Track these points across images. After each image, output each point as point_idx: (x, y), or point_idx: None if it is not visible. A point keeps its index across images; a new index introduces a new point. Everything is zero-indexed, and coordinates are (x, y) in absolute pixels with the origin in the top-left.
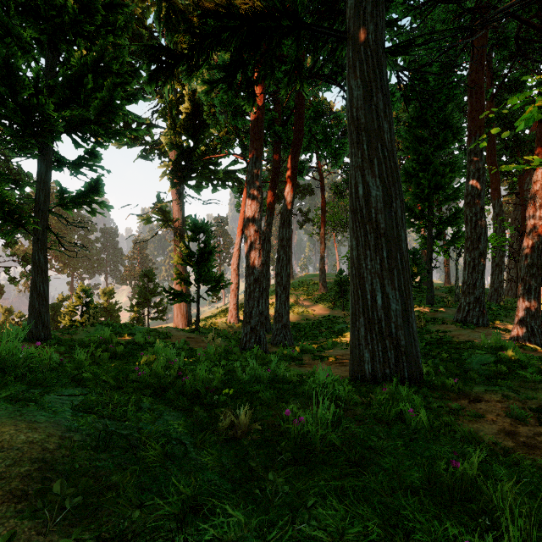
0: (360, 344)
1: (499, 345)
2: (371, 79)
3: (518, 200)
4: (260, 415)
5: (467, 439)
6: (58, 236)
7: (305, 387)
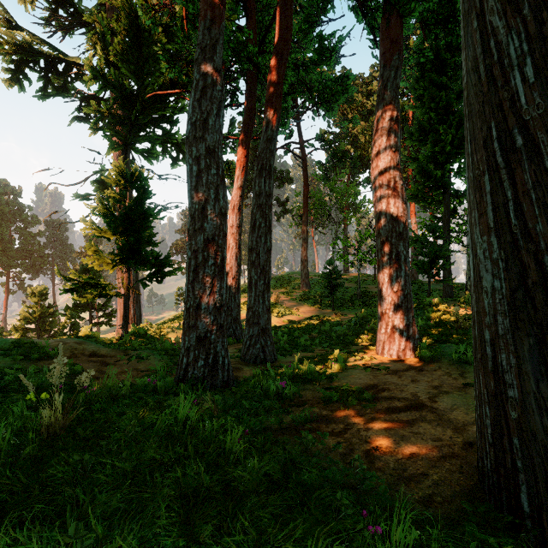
0: None
1: None
2: None
3: None
4: None
5: None
6: None
7: None
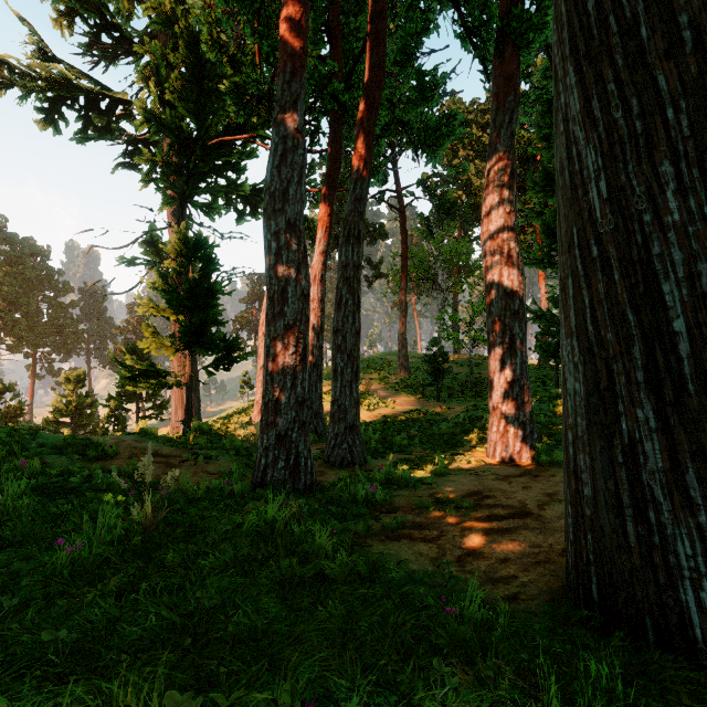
0: (644, 501)
1: None
2: None
3: None
4: None
5: None
6: None
7: None
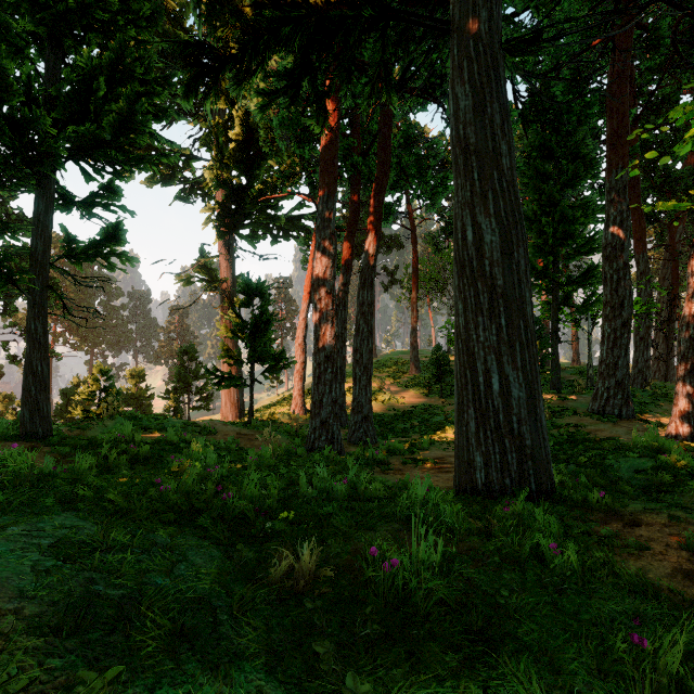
0: (469, 444)
1: (656, 445)
2: (484, 84)
3: (668, 254)
4: (332, 551)
5: (636, 588)
6: (61, 298)
7: (395, 506)
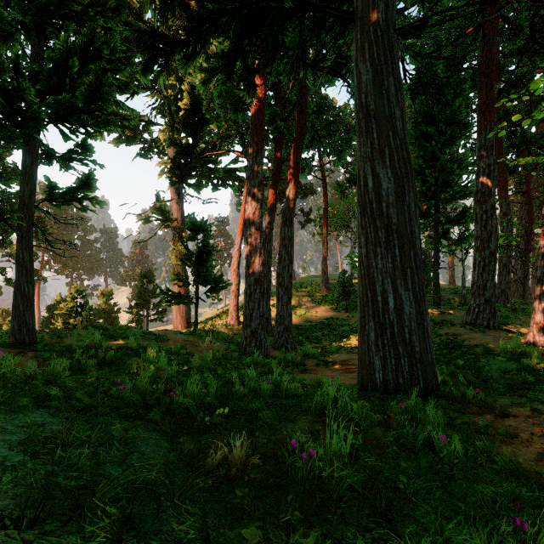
0: (370, 350)
1: (519, 350)
2: (381, 61)
3: (524, 199)
4: (260, 441)
5: (511, 472)
6: (44, 233)
7: (311, 401)
